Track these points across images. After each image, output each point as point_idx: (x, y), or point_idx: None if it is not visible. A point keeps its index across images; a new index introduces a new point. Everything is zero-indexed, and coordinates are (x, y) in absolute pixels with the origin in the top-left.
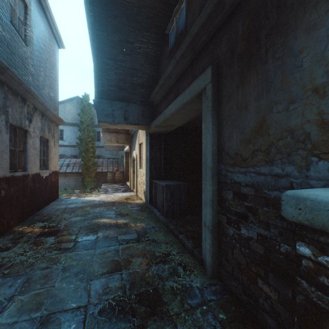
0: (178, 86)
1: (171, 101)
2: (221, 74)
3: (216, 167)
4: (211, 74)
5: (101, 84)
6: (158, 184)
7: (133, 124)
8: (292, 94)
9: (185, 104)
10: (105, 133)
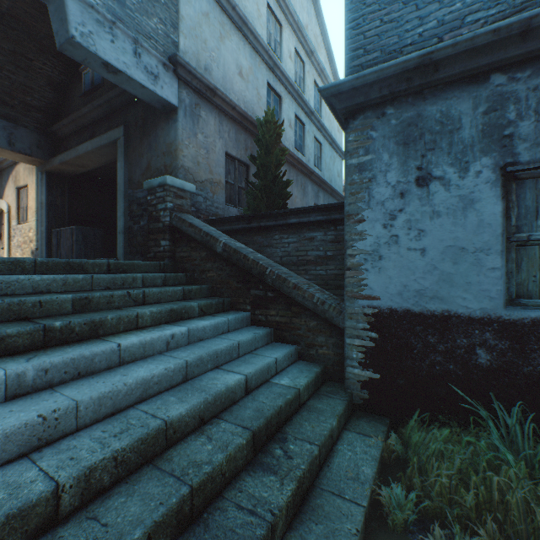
0: (95, 128)
1: (86, 139)
2: (131, 133)
3: (128, 192)
4: (124, 131)
5: None
6: (64, 230)
7: (24, 153)
8: (158, 154)
9: (103, 146)
10: None
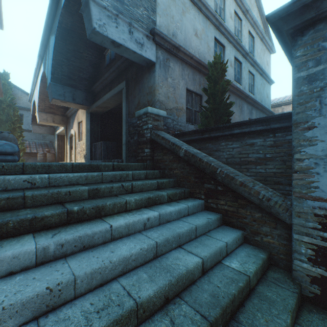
0: (111, 85)
1: (107, 92)
2: (129, 84)
3: (127, 120)
4: (125, 83)
5: (56, 73)
6: (98, 144)
7: (79, 104)
8: (144, 94)
9: (115, 94)
10: (41, 112)
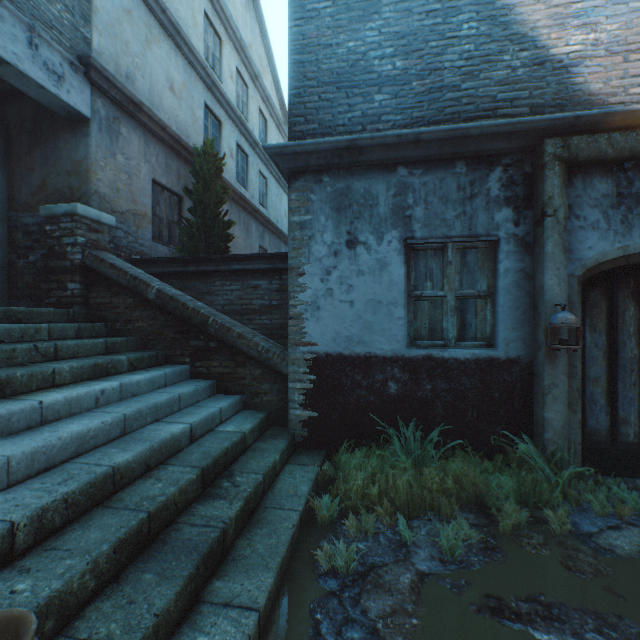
0: None
1: None
2: (13, 136)
3: (7, 214)
4: (1, 131)
5: None
6: None
7: None
8: (60, 171)
9: None
10: None
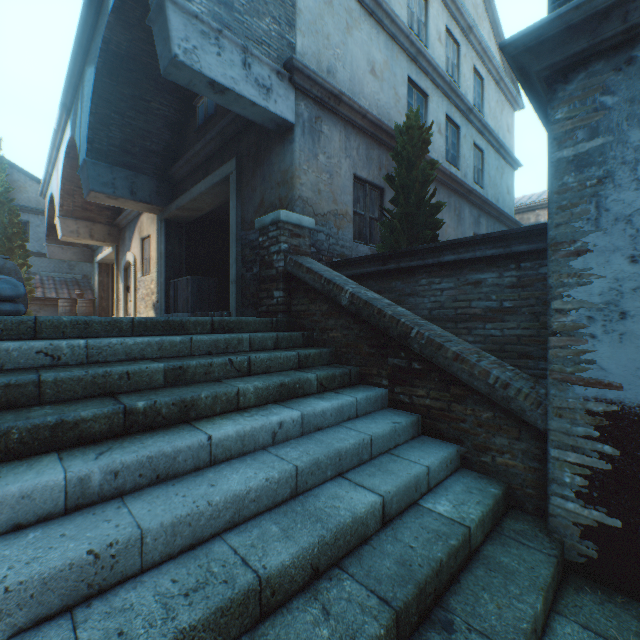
0: (208, 166)
1: (200, 179)
2: (243, 166)
3: (240, 234)
4: (236, 164)
5: (98, 140)
6: (181, 281)
7: (144, 202)
8: (272, 185)
9: (216, 185)
10: (67, 218)
